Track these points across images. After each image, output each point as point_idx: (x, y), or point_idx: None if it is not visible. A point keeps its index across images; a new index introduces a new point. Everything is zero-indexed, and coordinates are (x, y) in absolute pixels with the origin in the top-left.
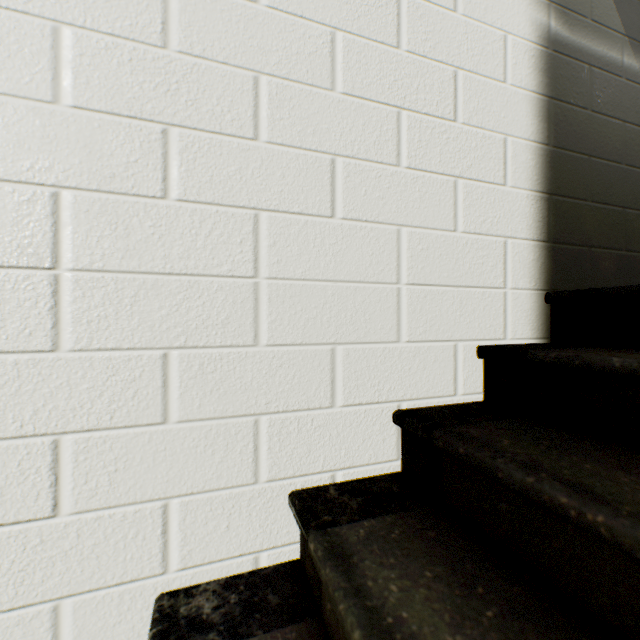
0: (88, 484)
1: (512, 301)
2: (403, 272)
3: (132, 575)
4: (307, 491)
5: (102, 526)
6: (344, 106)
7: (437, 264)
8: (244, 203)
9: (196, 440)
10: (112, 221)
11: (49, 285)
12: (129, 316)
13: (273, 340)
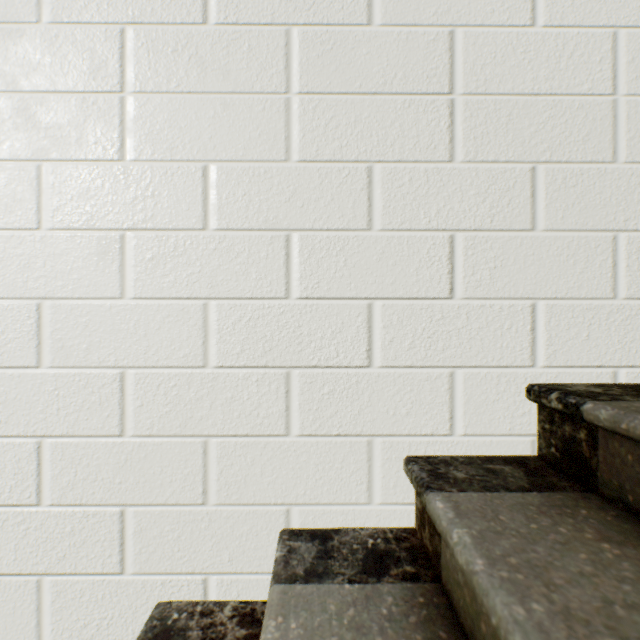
0: (473, 276)
1: None
2: None
3: (506, 362)
4: None
5: (483, 314)
6: None
7: None
8: (602, 23)
9: (558, 249)
10: (491, 51)
11: (446, 108)
12: (504, 134)
13: (630, 158)
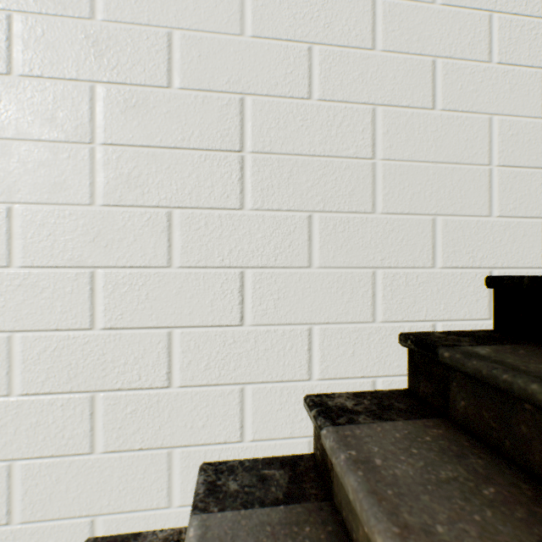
0: (261, 306)
1: None
2: (494, 155)
3: (288, 377)
4: (415, 333)
5: (269, 337)
6: (442, 15)
7: (526, 148)
8: (364, 100)
9: (330, 283)
10: (276, 117)
11: (238, 163)
12: (286, 187)
13: (386, 209)
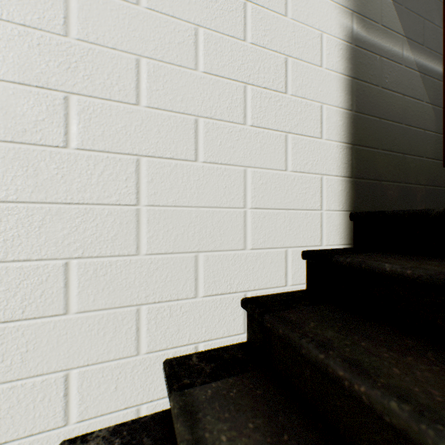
0: (4, 362)
1: (326, 219)
2: (248, 200)
3: (40, 428)
4: (176, 359)
5: (16, 393)
6: (205, 81)
7: (273, 194)
8: (129, 151)
9: (91, 325)
10: (24, 164)
11: None
12: (38, 235)
13: (151, 250)
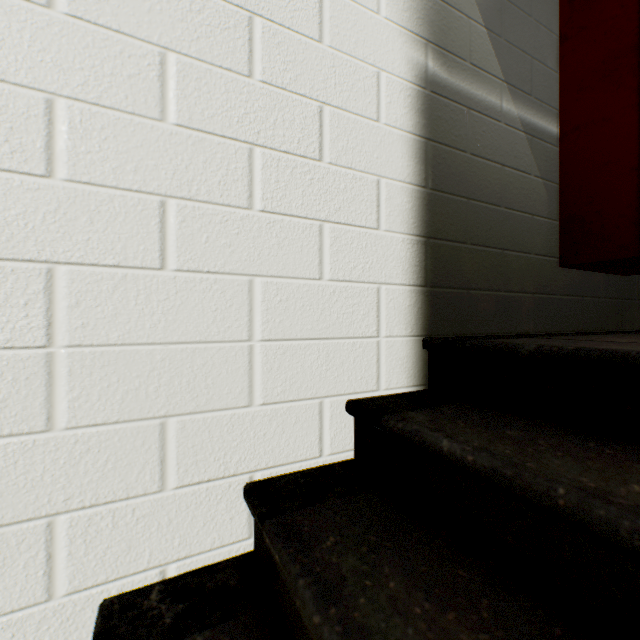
0: None
1: (386, 350)
2: (257, 327)
3: None
4: (122, 598)
5: None
6: (179, 139)
7: (299, 316)
8: (31, 255)
9: None
10: None
11: None
12: None
13: (76, 421)
